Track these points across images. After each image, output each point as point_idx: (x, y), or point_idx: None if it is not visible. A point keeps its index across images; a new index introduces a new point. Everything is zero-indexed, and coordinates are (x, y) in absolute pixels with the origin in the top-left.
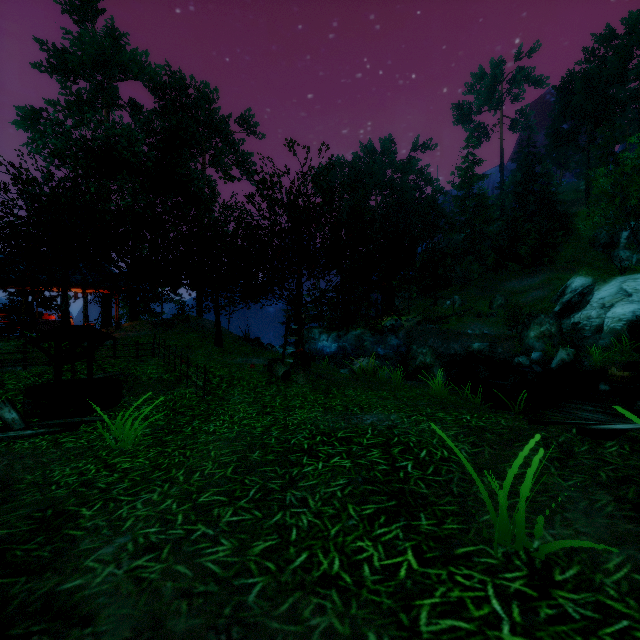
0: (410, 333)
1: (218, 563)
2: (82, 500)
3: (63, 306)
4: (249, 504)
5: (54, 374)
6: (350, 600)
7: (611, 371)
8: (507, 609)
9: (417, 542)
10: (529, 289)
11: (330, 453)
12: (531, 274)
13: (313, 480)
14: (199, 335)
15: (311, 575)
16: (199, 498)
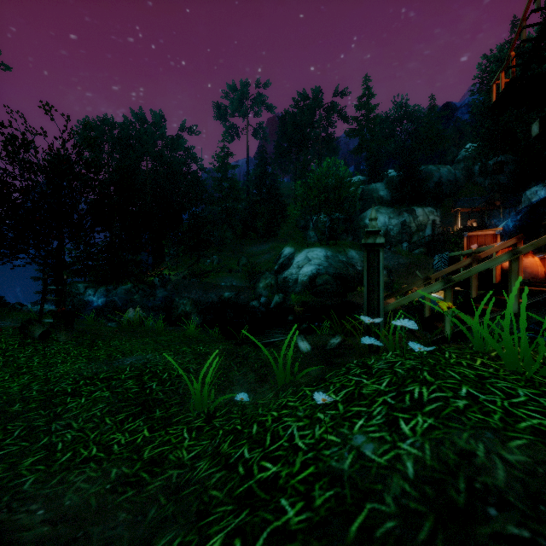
0: (177, 286)
1: None
2: None
3: None
4: (15, 440)
5: None
6: (103, 462)
7: (295, 308)
8: (190, 434)
9: (151, 424)
10: (262, 253)
11: (92, 390)
12: (264, 242)
13: (77, 411)
14: None
15: (75, 461)
16: None
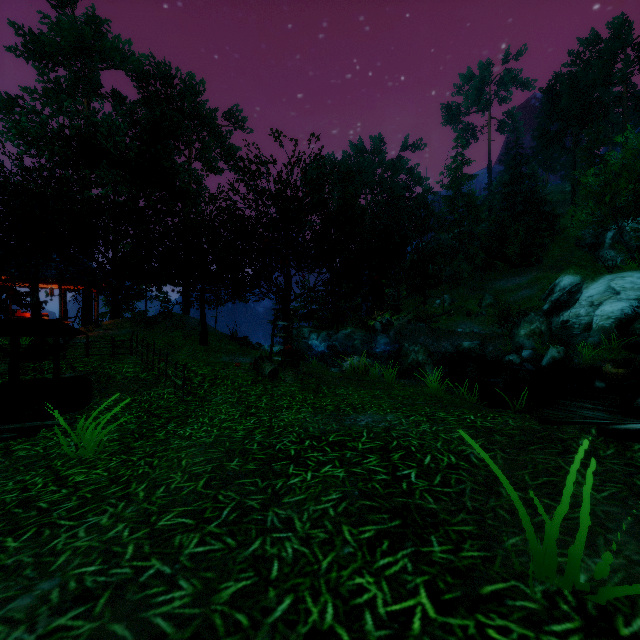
0: (400, 332)
1: (171, 618)
2: (12, 526)
3: (33, 301)
4: (220, 528)
5: (10, 373)
6: None
7: (605, 368)
8: None
9: (431, 577)
10: (517, 288)
11: (320, 460)
12: (519, 273)
13: (300, 495)
14: (184, 333)
15: (296, 632)
16: (159, 521)
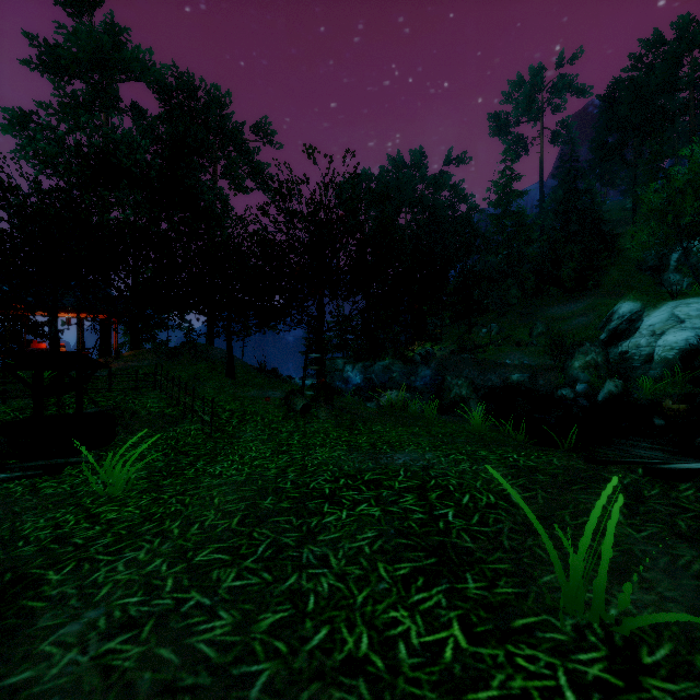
0: (443, 363)
1: (213, 644)
2: (51, 560)
3: (52, 331)
4: (257, 564)
5: (34, 408)
6: (383, 694)
7: (666, 404)
8: None
9: (464, 611)
10: (572, 315)
11: (356, 499)
12: (574, 299)
13: (335, 533)
14: (209, 365)
15: (332, 658)
16: (196, 557)
